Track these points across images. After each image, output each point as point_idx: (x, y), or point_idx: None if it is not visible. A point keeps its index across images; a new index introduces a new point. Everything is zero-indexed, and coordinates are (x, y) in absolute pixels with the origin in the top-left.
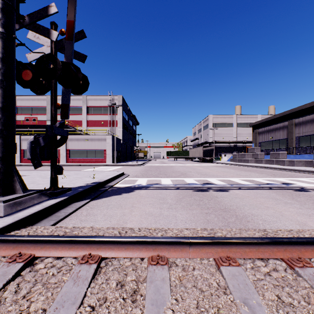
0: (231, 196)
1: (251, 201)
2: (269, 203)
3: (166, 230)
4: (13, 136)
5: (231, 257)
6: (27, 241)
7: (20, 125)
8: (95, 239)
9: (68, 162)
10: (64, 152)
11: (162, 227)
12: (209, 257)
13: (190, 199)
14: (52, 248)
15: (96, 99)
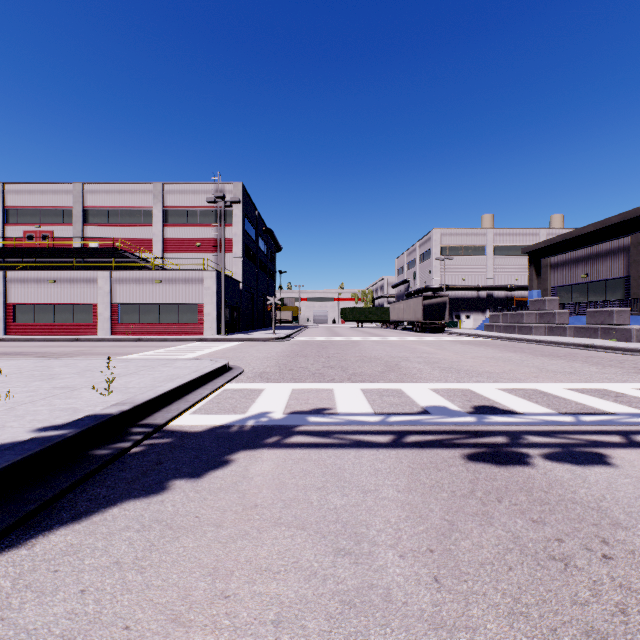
0: None
1: None
2: None
3: None
4: None
5: None
6: None
7: (11, 249)
8: None
9: (117, 332)
10: (106, 309)
11: None
12: None
13: (497, 544)
14: None
15: (184, 192)
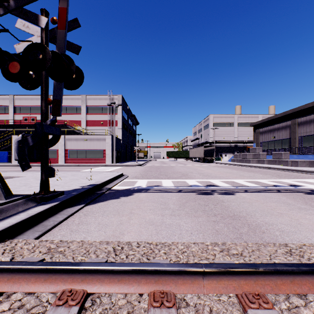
0: (239, 200)
1: (262, 207)
2: (282, 208)
3: (169, 245)
4: None
5: (259, 293)
6: None
7: (18, 125)
8: (79, 267)
9: (67, 162)
10: (63, 152)
11: (165, 240)
12: (229, 293)
13: (194, 204)
14: (22, 279)
15: (95, 99)
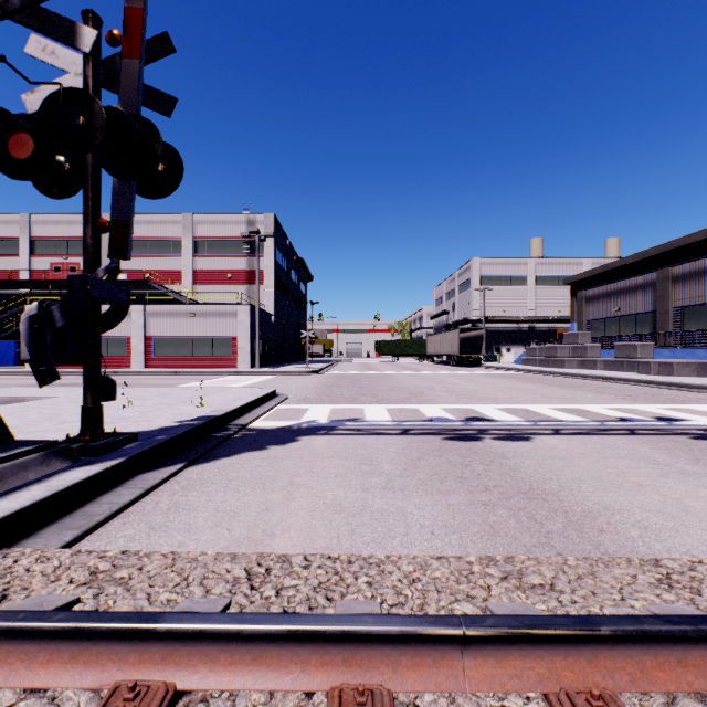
0: (541, 453)
1: (595, 469)
2: (641, 473)
3: (380, 562)
4: None
5: (602, 691)
6: None
7: (40, 282)
8: (156, 626)
9: (151, 365)
10: (140, 343)
11: (370, 549)
12: (528, 691)
13: (439, 462)
14: (17, 654)
15: (214, 222)
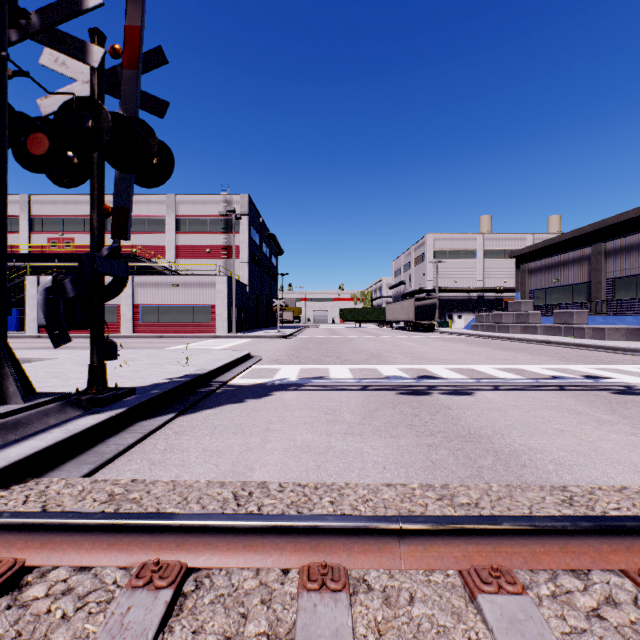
0: (480, 406)
1: (525, 418)
2: (564, 421)
3: (341, 488)
4: (3, 276)
5: (501, 568)
6: (8, 527)
7: (39, 256)
8: (172, 522)
9: (138, 330)
10: (129, 310)
11: (333, 480)
12: (447, 568)
13: (392, 412)
14: (68, 543)
15: (195, 202)
